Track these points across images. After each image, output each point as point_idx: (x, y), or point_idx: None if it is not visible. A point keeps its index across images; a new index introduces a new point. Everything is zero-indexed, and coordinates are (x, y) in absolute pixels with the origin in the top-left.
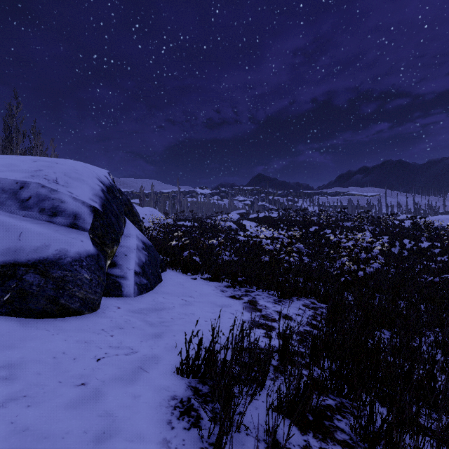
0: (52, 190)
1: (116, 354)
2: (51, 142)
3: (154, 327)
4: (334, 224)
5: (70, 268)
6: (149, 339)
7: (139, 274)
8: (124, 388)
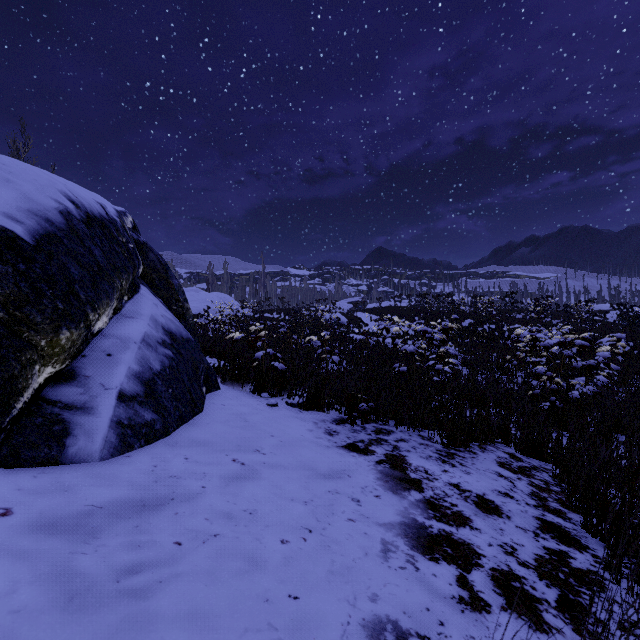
0: None
1: None
2: None
3: (75, 619)
4: (499, 315)
5: None
6: None
7: (135, 399)
8: None
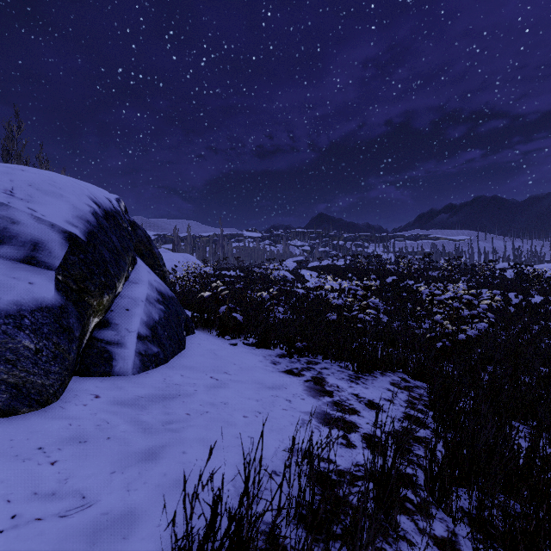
0: None
1: (37, 517)
2: (62, 172)
3: (150, 436)
4: (417, 273)
5: None
6: (130, 466)
7: (146, 339)
8: None
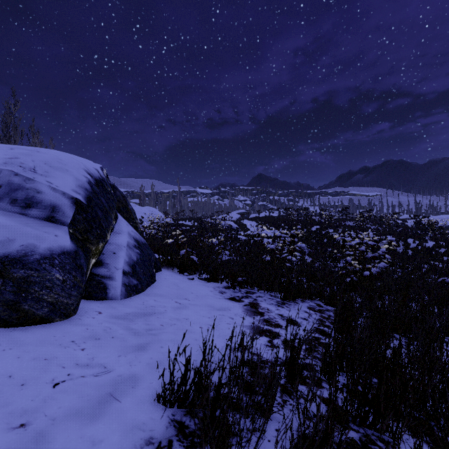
0: (27, 179)
1: (82, 375)
2: (50, 140)
3: (139, 337)
4: (336, 223)
5: (37, 267)
6: (129, 353)
7: (129, 274)
8: (81, 429)
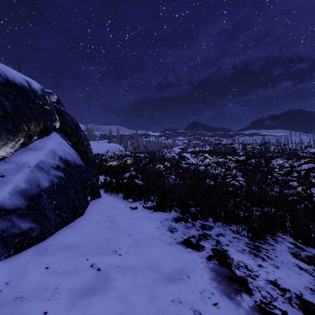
0: None
1: None
2: None
3: None
4: (259, 154)
5: None
6: None
7: (14, 212)
8: None
